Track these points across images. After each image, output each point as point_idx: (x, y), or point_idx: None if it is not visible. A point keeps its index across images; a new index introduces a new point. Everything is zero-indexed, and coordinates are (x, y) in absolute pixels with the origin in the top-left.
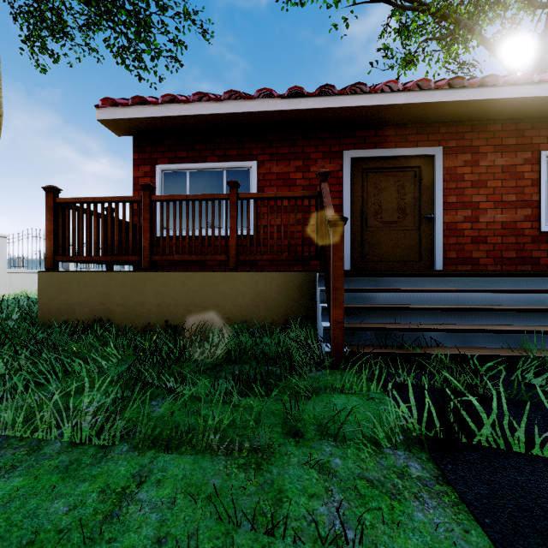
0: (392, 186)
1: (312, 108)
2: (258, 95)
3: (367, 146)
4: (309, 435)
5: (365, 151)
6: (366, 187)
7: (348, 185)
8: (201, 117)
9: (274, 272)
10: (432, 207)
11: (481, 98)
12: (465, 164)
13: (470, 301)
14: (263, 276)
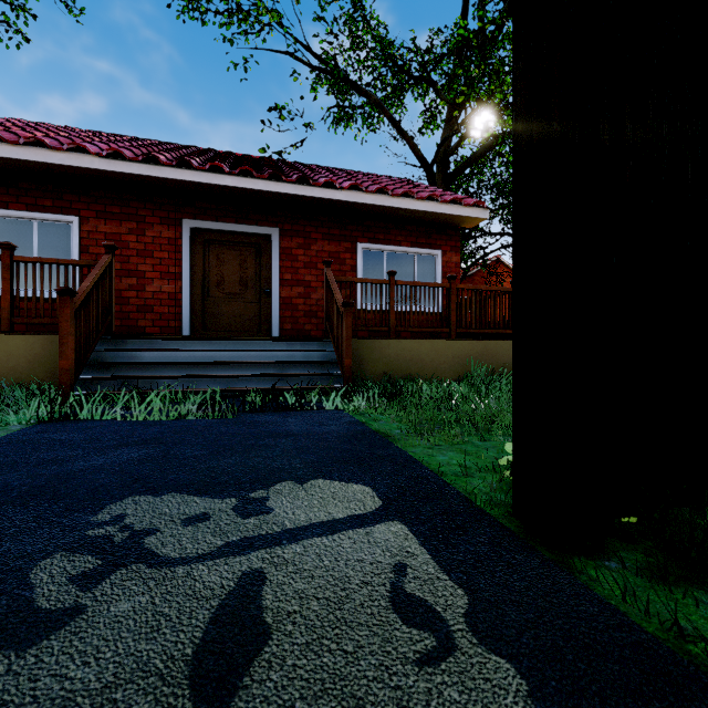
0: (235, 259)
1: (136, 173)
2: (76, 145)
3: (208, 218)
4: None
5: (205, 223)
6: (208, 258)
7: (187, 254)
8: None
9: (54, 335)
10: (272, 282)
11: (297, 194)
12: (299, 247)
13: (220, 359)
14: (41, 339)
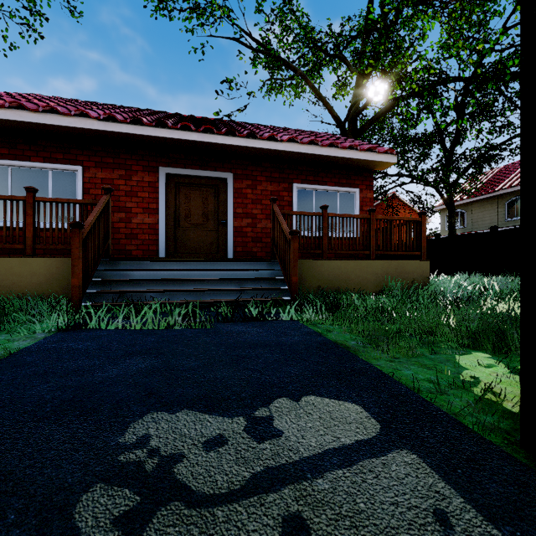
0: (198, 197)
1: (125, 132)
2: (80, 112)
3: (179, 166)
4: (2, 333)
5: (176, 170)
6: (178, 197)
7: (163, 194)
8: (20, 123)
9: (65, 258)
10: (227, 215)
11: (247, 146)
12: (248, 187)
13: (192, 276)
14: (56, 261)
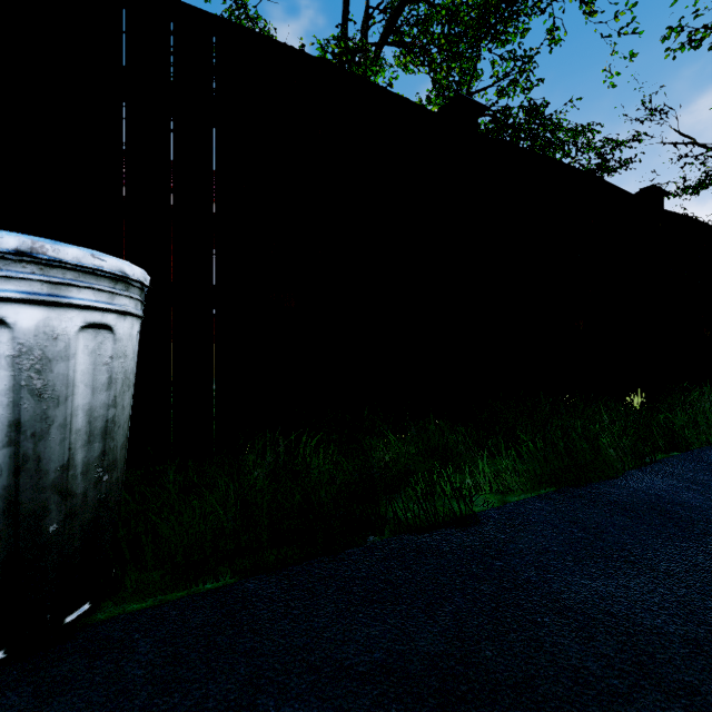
0: None
1: None
2: None
3: None
4: None
5: None
6: None
7: None
8: None
9: None
10: None
11: None
12: None
13: None
14: None
